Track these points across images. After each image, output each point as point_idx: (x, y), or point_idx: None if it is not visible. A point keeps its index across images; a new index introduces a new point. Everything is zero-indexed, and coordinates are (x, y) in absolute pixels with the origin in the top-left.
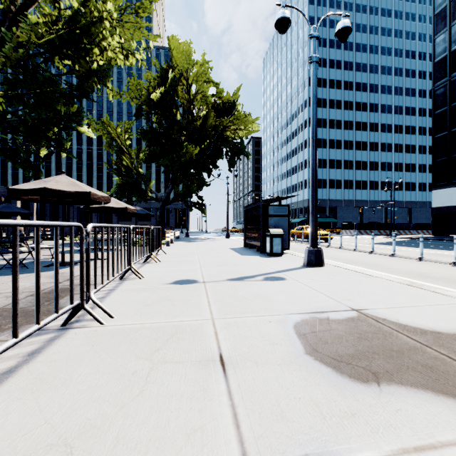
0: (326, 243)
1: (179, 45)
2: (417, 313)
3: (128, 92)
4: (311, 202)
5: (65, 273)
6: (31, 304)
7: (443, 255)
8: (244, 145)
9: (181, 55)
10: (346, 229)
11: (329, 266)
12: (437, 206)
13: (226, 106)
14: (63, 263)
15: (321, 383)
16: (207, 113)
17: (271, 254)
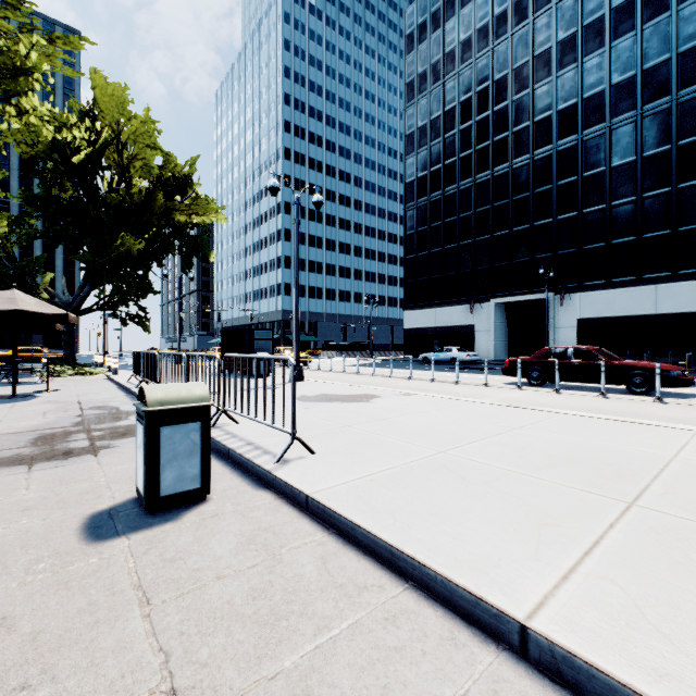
0: (306, 366)
1: (109, 87)
2: (345, 392)
3: (10, 133)
4: (295, 332)
5: (57, 401)
6: (104, 411)
7: (392, 372)
8: (203, 239)
9: (112, 101)
10: (328, 351)
11: (308, 381)
12: (408, 327)
13: (178, 181)
14: (14, 395)
15: (305, 404)
16: (152, 190)
17: (259, 376)
